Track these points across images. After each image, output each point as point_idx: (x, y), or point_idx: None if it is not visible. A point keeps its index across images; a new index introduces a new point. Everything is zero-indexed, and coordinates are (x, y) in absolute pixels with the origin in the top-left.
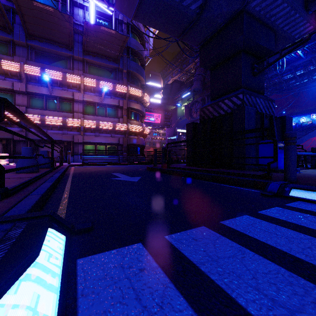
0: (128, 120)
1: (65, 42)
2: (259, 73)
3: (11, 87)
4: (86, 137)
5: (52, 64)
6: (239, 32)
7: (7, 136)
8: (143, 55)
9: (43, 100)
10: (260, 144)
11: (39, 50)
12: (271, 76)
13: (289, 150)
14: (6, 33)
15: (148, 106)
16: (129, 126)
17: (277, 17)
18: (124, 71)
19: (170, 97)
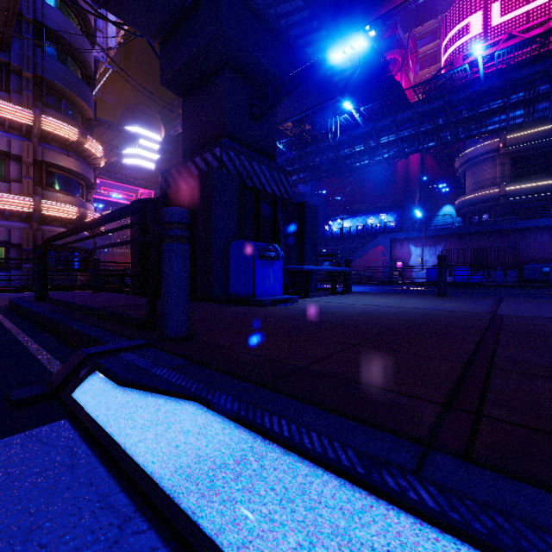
0: (37, 189)
1: None
2: (267, 120)
3: None
4: None
5: None
6: (215, 23)
7: None
8: (86, 54)
9: None
10: (232, 249)
11: None
12: (324, 148)
13: (165, 255)
14: None
15: (124, 172)
16: (39, 202)
17: (291, 22)
18: (25, 75)
19: (173, 161)
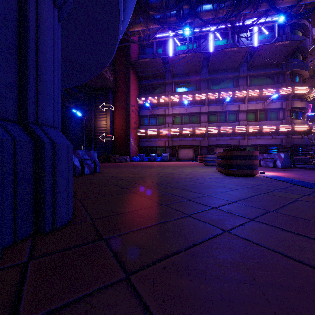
0: (291, 120)
1: (234, 67)
2: None
3: (199, 110)
4: (249, 140)
5: (221, 87)
6: None
7: (197, 143)
8: (307, 47)
9: (216, 116)
10: None
11: (214, 79)
12: None
13: None
14: (196, 76)
15: None
16: (293, 126)
17: None
18: (287, 73)
19: None
